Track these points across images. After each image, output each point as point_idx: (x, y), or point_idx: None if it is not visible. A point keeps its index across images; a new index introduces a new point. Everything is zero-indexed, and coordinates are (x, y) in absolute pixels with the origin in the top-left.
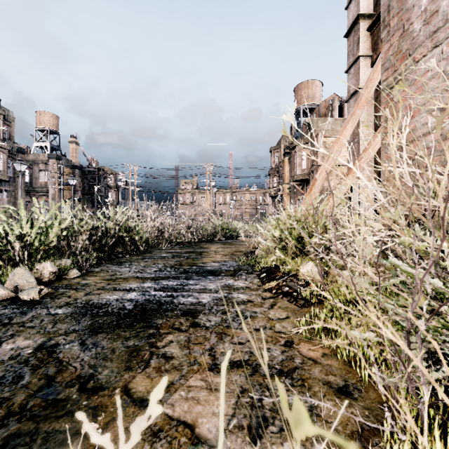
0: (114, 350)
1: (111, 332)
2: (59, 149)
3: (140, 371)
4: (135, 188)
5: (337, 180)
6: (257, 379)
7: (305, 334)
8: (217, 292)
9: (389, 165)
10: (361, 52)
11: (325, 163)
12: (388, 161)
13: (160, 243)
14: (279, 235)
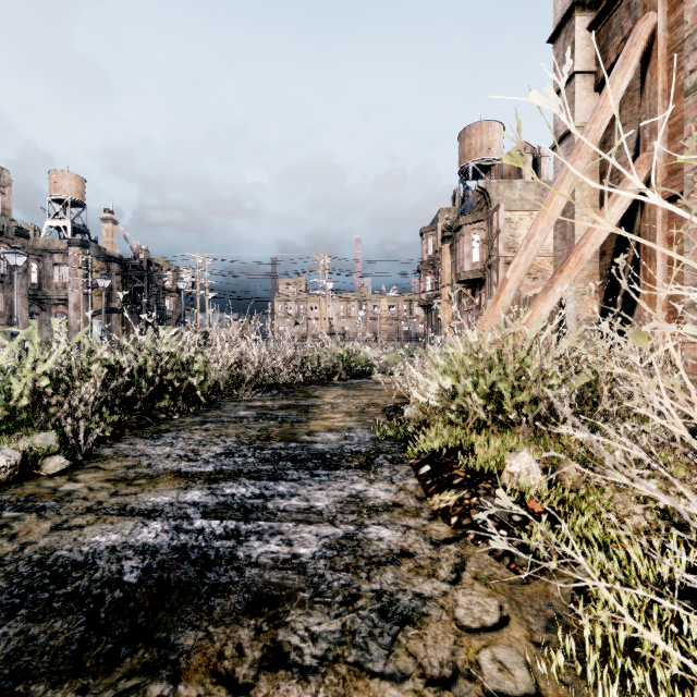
0: None
1: None
2: (87, 231)
3: None
4: (205, 292)
5: (529, 280)
6: None
7: None
8: (334, 520)
9: None
10: (578, 66)
11: (522, 251)
12: None
13: (239, 388)
14: (451, 384)
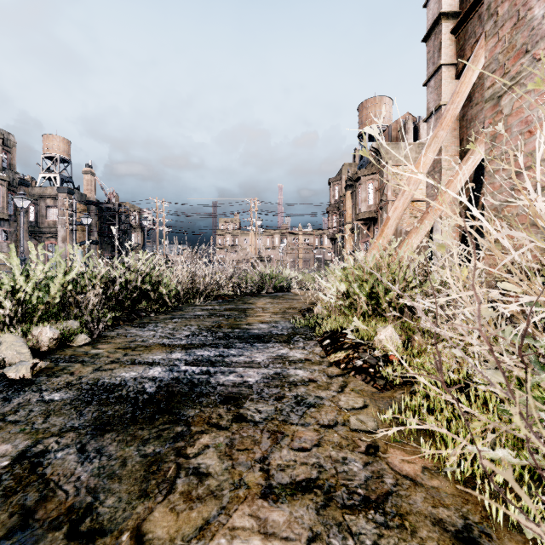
0: (125, 461)
1: (123, 431)
2: (71, 181)
3: (161, 499)
4: (163, 228)
5: (411, 219)
6: (333, 514)
7: (396, 438)
8: (268, 366)
9: (497, 200)
10: (444, 60)
11: (400, 197)
12: (495, 194)
13: (194, 298)
14: (345, 289)
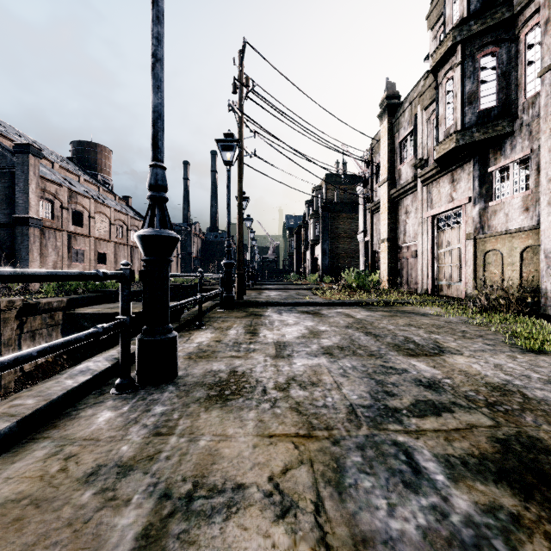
0: None
1: None
2: None
3: None
4: None
5: None
6: None
7: None
8: None
9: None
10: None
11: None
12: None
13: None
14: None
